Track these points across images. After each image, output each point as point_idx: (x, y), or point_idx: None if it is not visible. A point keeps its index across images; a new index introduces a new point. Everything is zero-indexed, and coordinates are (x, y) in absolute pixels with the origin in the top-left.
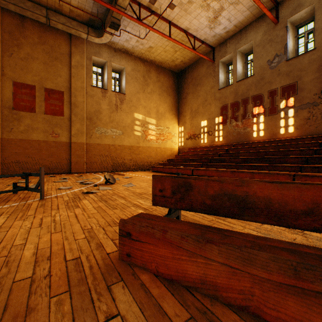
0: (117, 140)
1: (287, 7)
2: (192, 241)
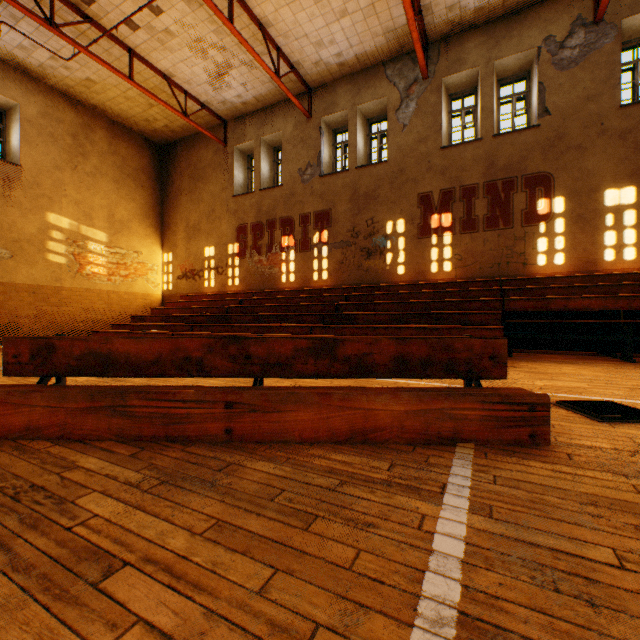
0: None
1: (321, 100)
2: (20, 394)
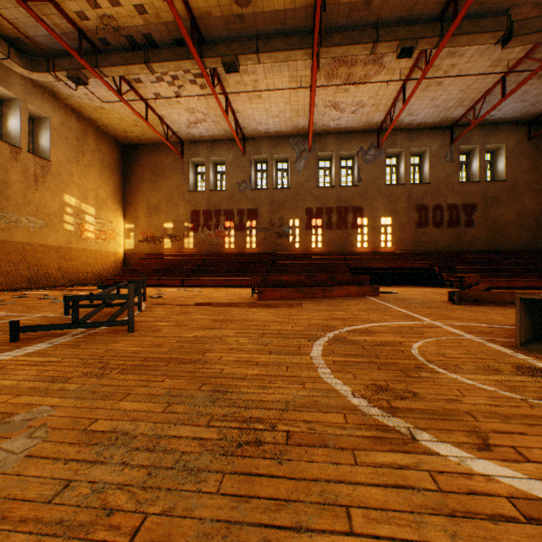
0: (37, 235)
1: (251, 146)
2: (279, 289)
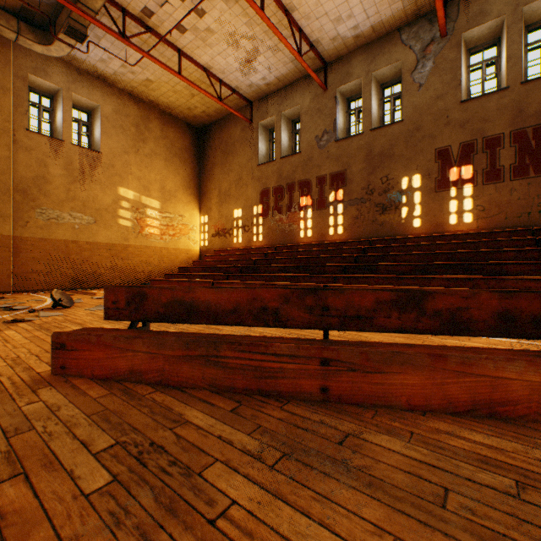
0: (84, 232)
1: (336, 73)
2: (124, 339)
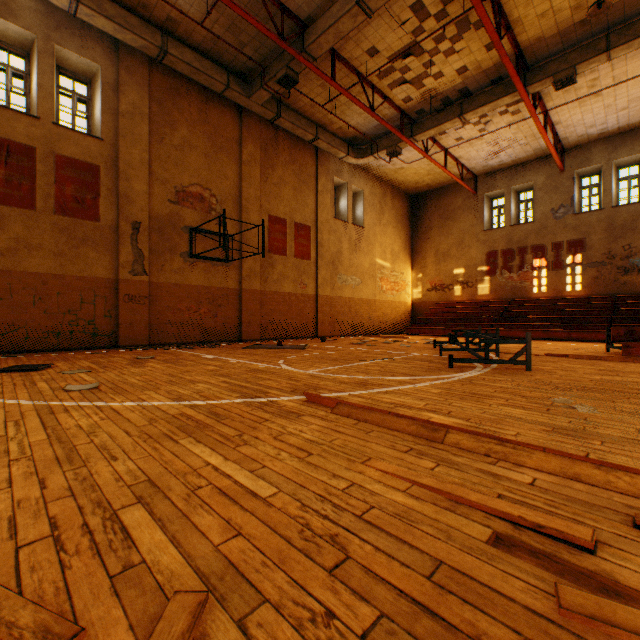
0: (356, 291)
1: (573, 158)
2: None
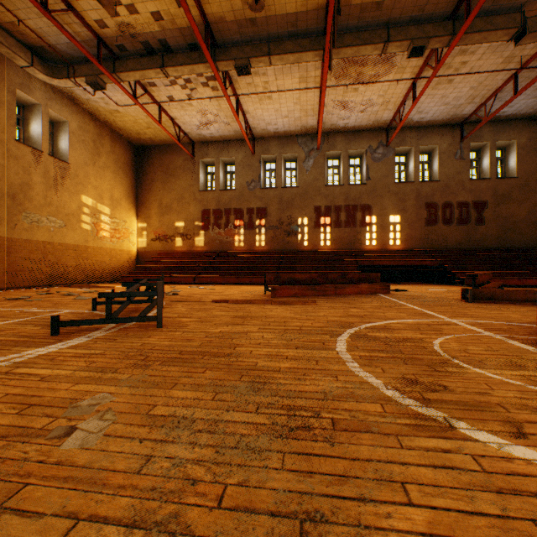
0: (57, 235)
1: (260, 146)
2: (292, 286)
